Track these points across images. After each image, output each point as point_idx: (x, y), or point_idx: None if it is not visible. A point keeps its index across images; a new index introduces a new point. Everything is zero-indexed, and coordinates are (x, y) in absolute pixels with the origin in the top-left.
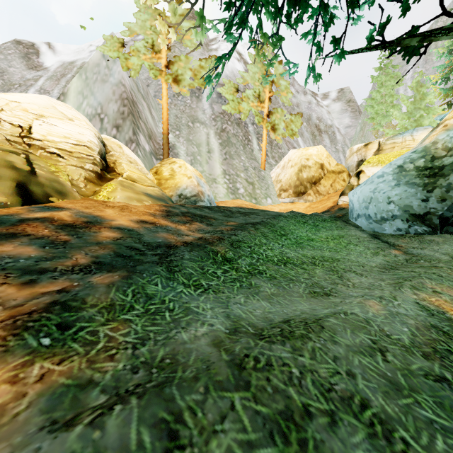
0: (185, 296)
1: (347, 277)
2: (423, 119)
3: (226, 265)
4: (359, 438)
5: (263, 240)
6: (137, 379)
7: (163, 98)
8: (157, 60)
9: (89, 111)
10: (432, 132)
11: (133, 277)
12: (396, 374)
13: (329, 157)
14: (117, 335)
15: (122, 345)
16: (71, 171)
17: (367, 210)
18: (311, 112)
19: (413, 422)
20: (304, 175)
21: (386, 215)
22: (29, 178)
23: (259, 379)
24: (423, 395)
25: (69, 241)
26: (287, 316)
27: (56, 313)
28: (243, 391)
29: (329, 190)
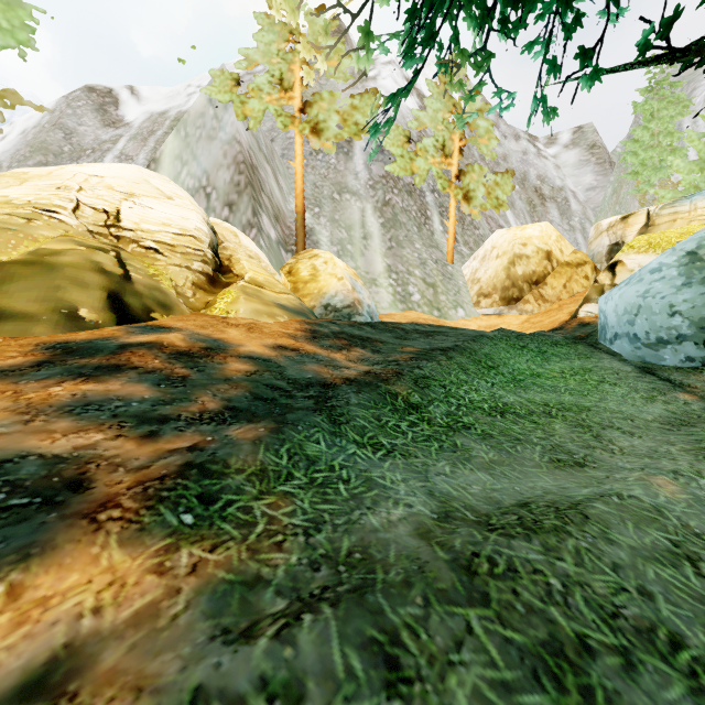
0: (362, 461)
1: (609, 438)
2: None
3: (412, 414)
4: (677, 693)
5: (462, 375)
6: (321, 580)
7: (297, 159)
8: (287, 102)
9: (190, 184)
10: None
11: (285, 430)
12: None
13: (561, 240)
14: (280, 515)
15: (290, 530)
16: (175, 274)
17: (632, 327)
18: (527, 168)
19: None
20: (518, 271)
21: (667, 335)
22: (123, 286)
23: (501, 591)
24: None
25: (188, 376)
26: (522, 497)
27: (194, 480)
28: (481, 608)
29: (561, 294)
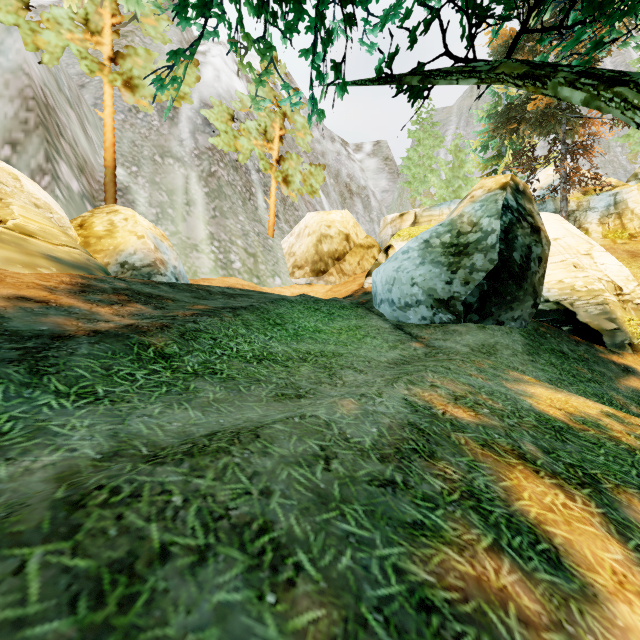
0: (48, 411)
1: (341, 375)
2: (462, 190)
3: (158, 363)
4: (232, 575)
5: (242, 330)
6: None
7: (106, 110)
8: (94, 46)
9: None
10: (461, 204)
11: None
12: (331, 485)
13: (357, 226)
14: None
15: None
16: None
17: (391, 294)
18: (340, 167)
19: (323, 540)
20: (324, 248)
21: (411, 300)
22: None
23: (102, 519)
24: (355, 505)
25: None
26: (219, 428)
27: None
28: (59, 542)
29: (356, 270)
